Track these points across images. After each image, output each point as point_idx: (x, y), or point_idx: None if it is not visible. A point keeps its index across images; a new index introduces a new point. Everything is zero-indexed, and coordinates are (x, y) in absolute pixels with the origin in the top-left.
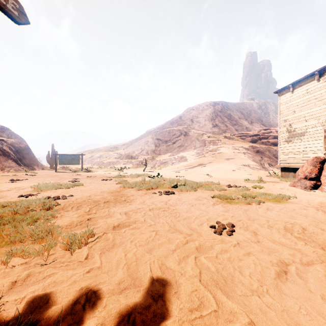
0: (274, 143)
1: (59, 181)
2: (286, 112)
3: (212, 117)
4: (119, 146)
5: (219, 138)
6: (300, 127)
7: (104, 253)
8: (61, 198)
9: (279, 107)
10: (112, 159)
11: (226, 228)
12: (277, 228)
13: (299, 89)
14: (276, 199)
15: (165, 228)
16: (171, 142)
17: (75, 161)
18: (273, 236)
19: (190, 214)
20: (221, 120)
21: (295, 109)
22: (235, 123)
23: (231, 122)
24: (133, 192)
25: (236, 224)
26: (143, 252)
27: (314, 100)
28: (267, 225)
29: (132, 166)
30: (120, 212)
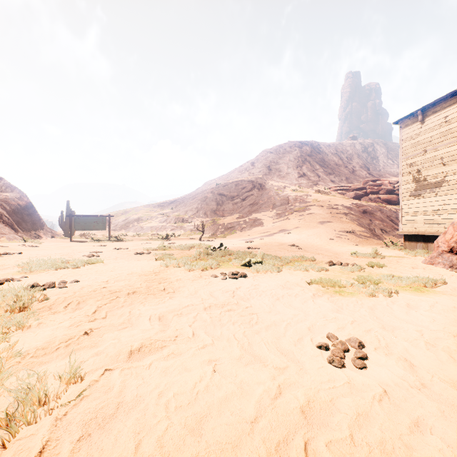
0: (387, 200)
1: (68, 256)
2: (412, 152)
3: (298, 163)
4: (165, 204)
5: (308, 192)
6: (434, 173)
7: (87, 439)
8: (56, 287)
9: (402, 144)
10: (156, 223)
11: (349, 351)
12: (447, 350)
13: (432, 117)
14: (415, 287)
15: (233, 353)
16: (240, 198)
17: (99, 225)
18: (446, 369)
19: (276, 316)
20: (311, 167)
21: (427, 147)
22: (331, 172)
23: (324, 170)
24: (180, 275)
25: (365, 340)
26: (181, 434)
27: None
28: (424, 342)
29: (183, 233)
30: (150, 316)
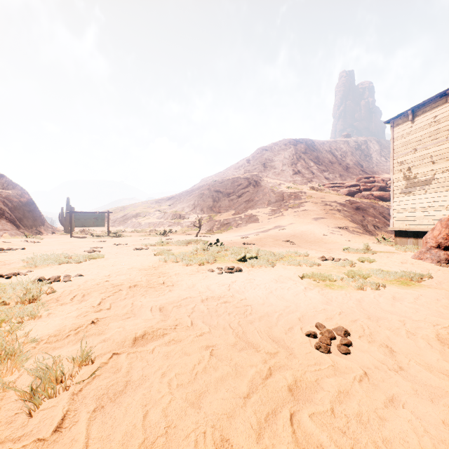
0: (380, 196)
1: (70, 251)
2: (403, 150)
3: (293, 160)
4: (163, 201)
5: (303, 189)
6: (424, 171)
7: (101, 410)
8: (61, 280)
9: (393, 143)
10: (153, 219)
11: (335, 338)
12: (426, 337)
13: (422, 116)
14: (402, 281)
15: (229, 340)
16: (236, 195)
17: (99, 221)
18: (423, 354)
19: (269, 308)
20: (306, 165)
21: (417, 146)
22: (325, 169)
23: (318, 167)
24: (178, 269)
25: (351, 329)
26: (183, 406)
27: (446, 132)
28: (405, 331)
29: (180, 229)
30: (151, 307)
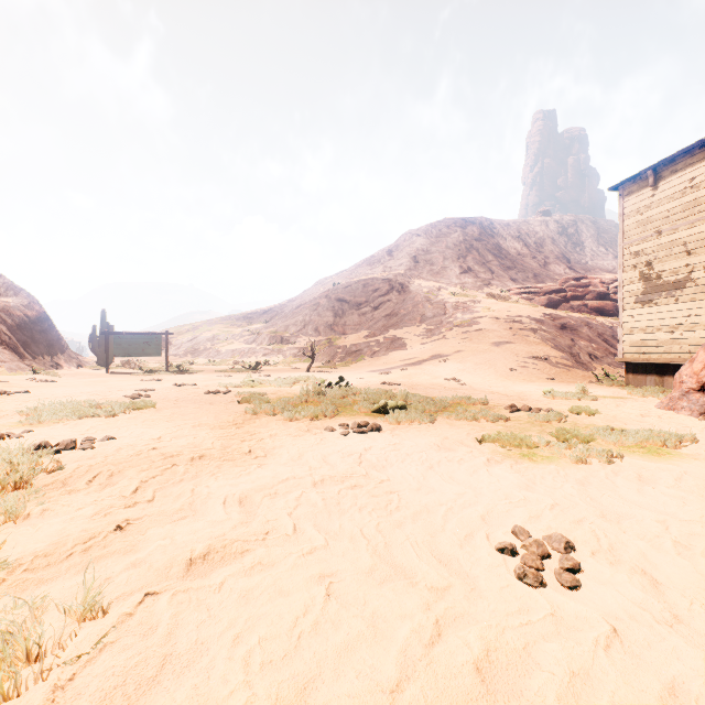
0: (598, 308)
1: (101, 396)
2: (639, 233)
3: (460, 252)
4: (255, 316)
5: (476, 297)
6: (673, 267)
7: None
8: (77, 448)
9: (622, 222)
10: (240, 345)
11: (549, 557)
12: None
13: (671, 179)
14: (649, 448)
15: (360, 561)
16: (371, 306)
17: (152, 348)
18: None
19: (429, 497)
20: (480, 258)
21: (662, 227)
22: (510, 265)
23: (500, 263)
24: (276, 427)
25: (575, 537)
26: None
27: None
28: (671, 541)
29: (282, 360)
30: (226, 497)
